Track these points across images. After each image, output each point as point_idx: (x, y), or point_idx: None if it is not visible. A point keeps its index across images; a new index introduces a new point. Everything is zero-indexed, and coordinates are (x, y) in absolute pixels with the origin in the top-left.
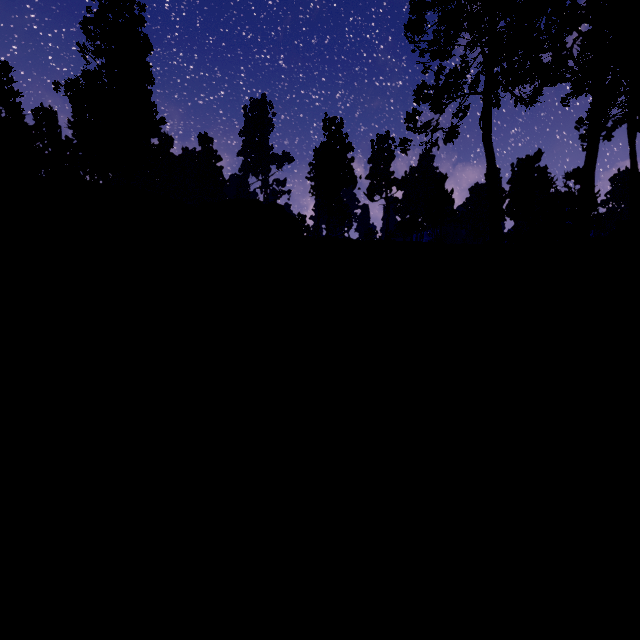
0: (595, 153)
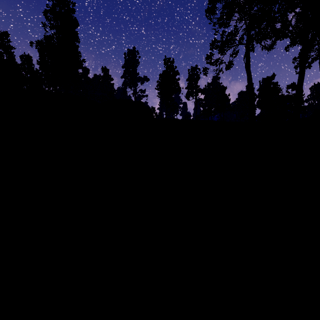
0: (303, 74)
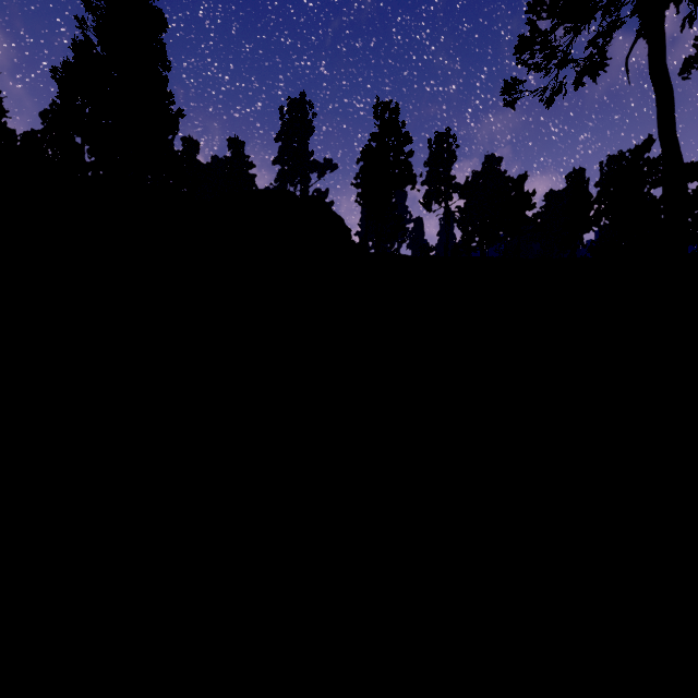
0: None
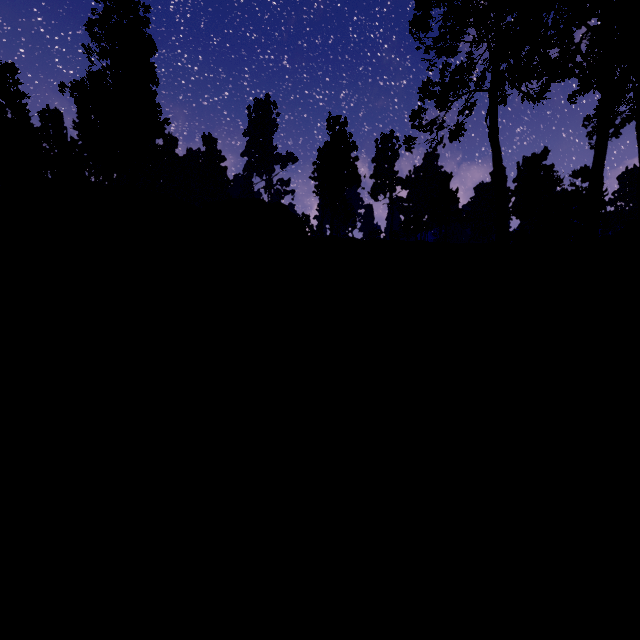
0: (604, 150)
